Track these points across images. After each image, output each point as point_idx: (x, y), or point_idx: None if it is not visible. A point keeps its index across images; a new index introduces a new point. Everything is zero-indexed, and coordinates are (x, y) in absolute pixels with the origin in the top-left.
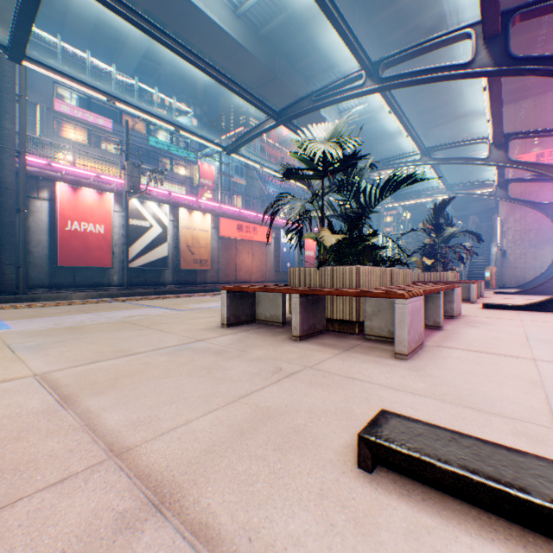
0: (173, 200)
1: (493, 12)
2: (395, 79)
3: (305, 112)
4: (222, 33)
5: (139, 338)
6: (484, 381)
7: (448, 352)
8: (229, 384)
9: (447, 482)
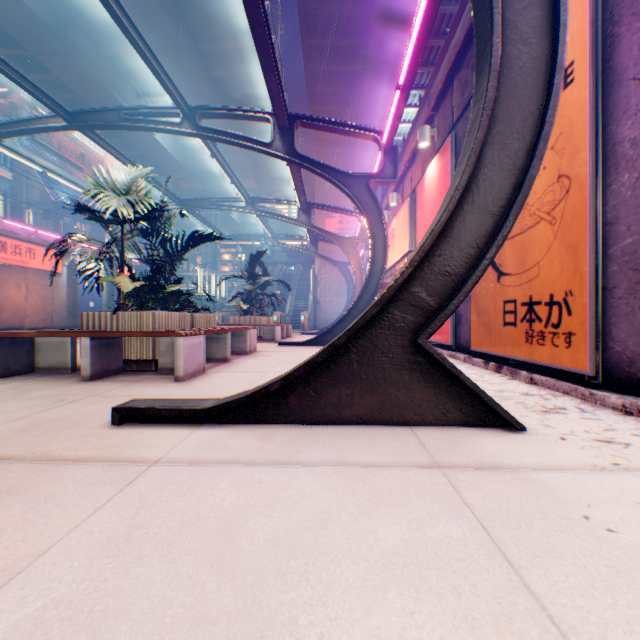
0: None
1: (283, 114)
2: (212, 132)
3: (113, 127)
4: None
5: None
6: (225, 385)
7: (220, 374)
8: (7, 414)
9: (154, 414)
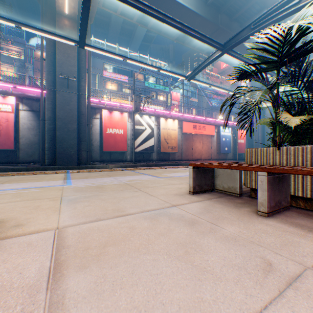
0: (156, 114)
1: None
2: None
3: (244, 39)
4: (184, 9)
5: (132, 198)
6: None
7: None
8: (212, 283)
9: None
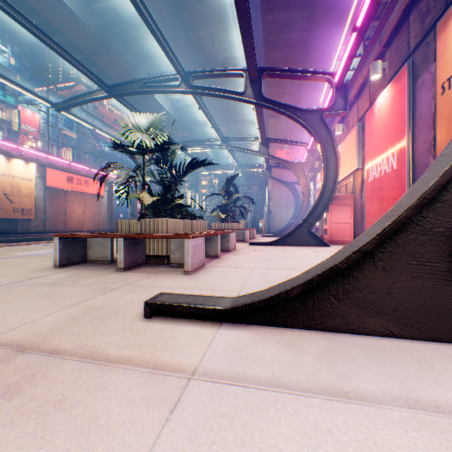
0: None
1: (253, 68)
2: (201, 88)
3: (135, 93)
4: None
5: None
6: (224, 279)
7: (216, 268)
8: (66, 299)
9: (179, 310)
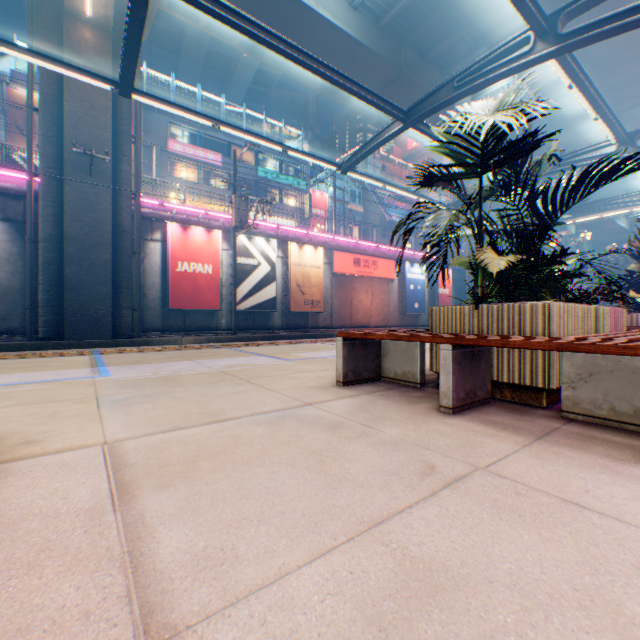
0: (281, 234)
1: None
2: (584, 31)
3: (442, 105)
4: (336, 32)
5: (235, 396)
6: None
7: None
8: (350, 490)
9: None
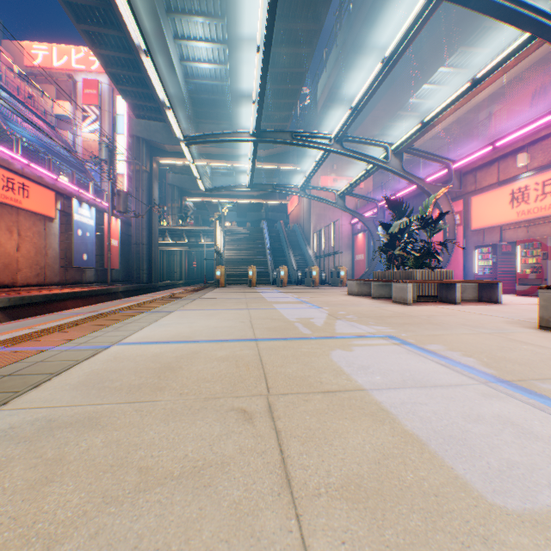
0: None
1: None
2: None
3: None
4: None
5: None
6: None
7: None
8: None
9: None
